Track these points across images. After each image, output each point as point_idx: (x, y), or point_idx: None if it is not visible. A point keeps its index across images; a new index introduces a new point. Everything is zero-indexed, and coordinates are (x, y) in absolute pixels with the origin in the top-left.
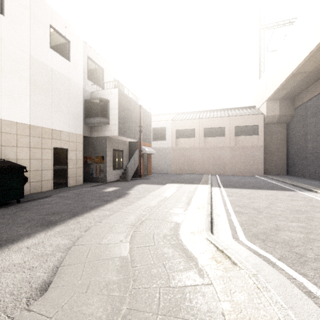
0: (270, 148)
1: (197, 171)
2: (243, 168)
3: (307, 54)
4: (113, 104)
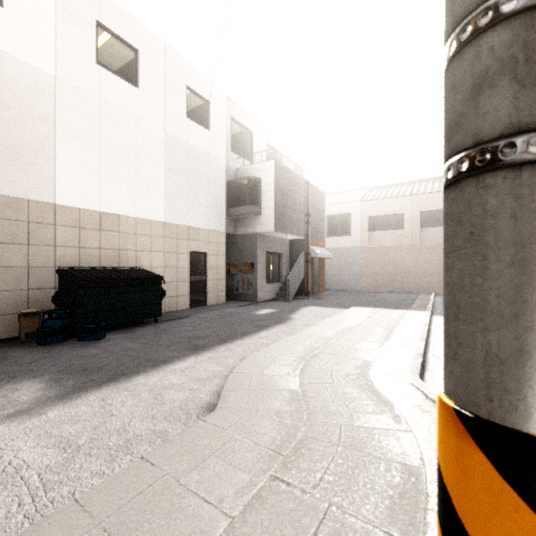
0: None
1: (407, 287)
2: None
3: None
4: (267, 184)
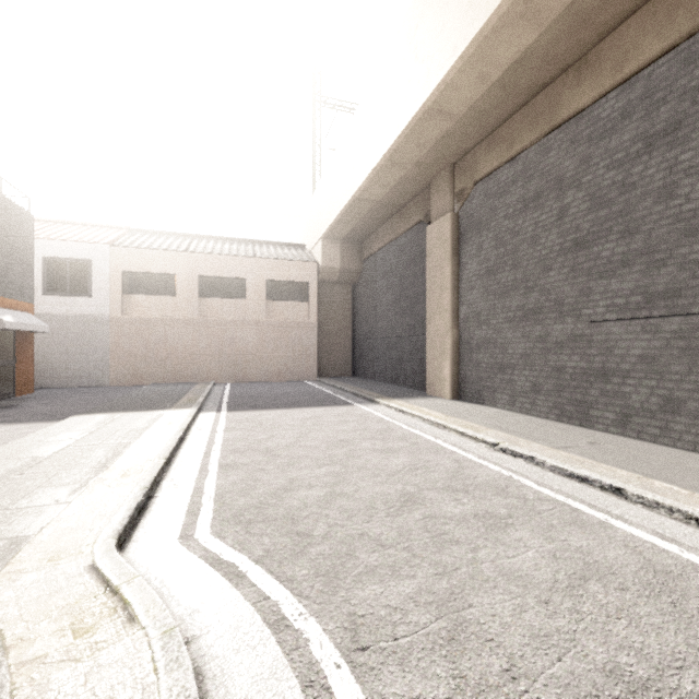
0: (328, 328)
1: (182, 376)
2: (282, 366)
3: (371, 170)
4: None
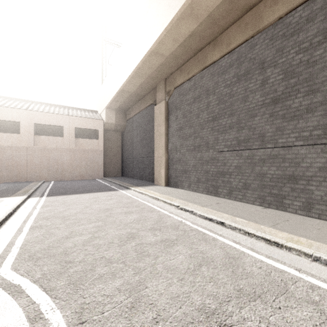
0: (109, 153)
1: (23, 178)
2: (84, 172)
3: (128, 77)
4: None
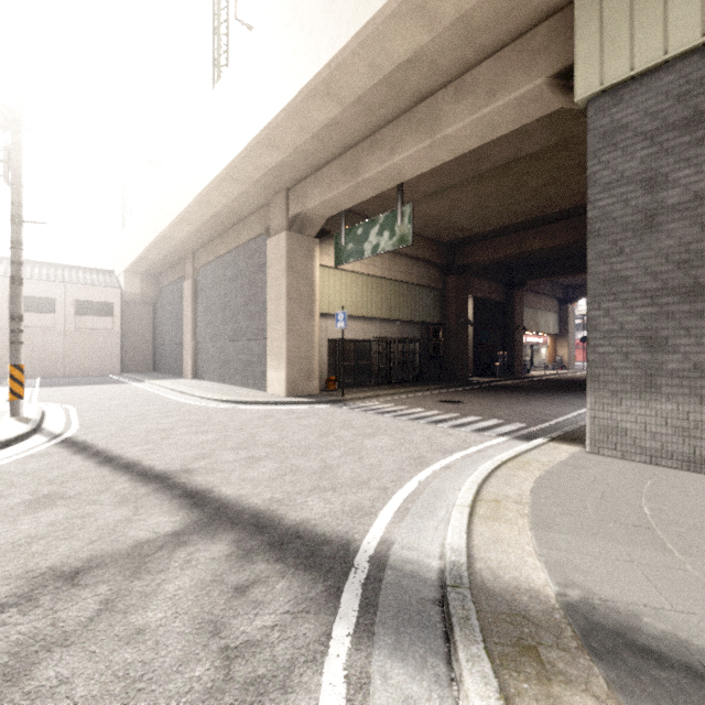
0: (132, 337)
1: None
2: (89, 365)
3: (145, 248)
4: None
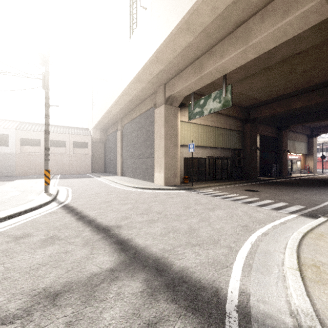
0: (96, 157)
1: (42, 172)
2: (79, 169)
3: (101, 117)
4: None
